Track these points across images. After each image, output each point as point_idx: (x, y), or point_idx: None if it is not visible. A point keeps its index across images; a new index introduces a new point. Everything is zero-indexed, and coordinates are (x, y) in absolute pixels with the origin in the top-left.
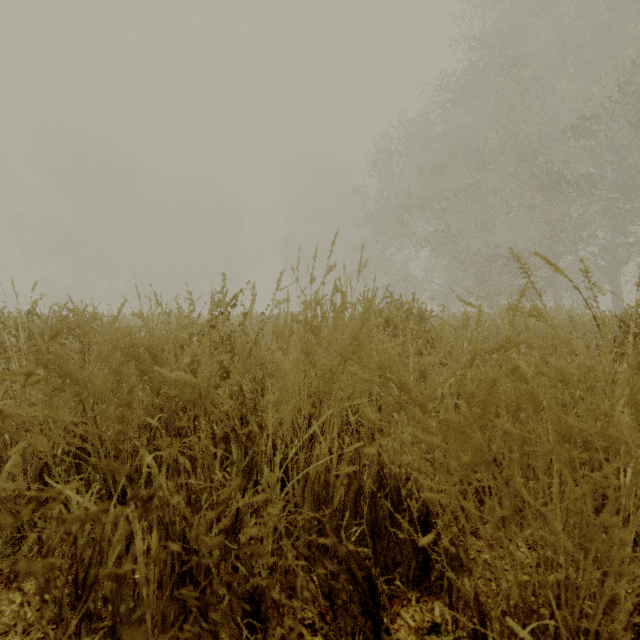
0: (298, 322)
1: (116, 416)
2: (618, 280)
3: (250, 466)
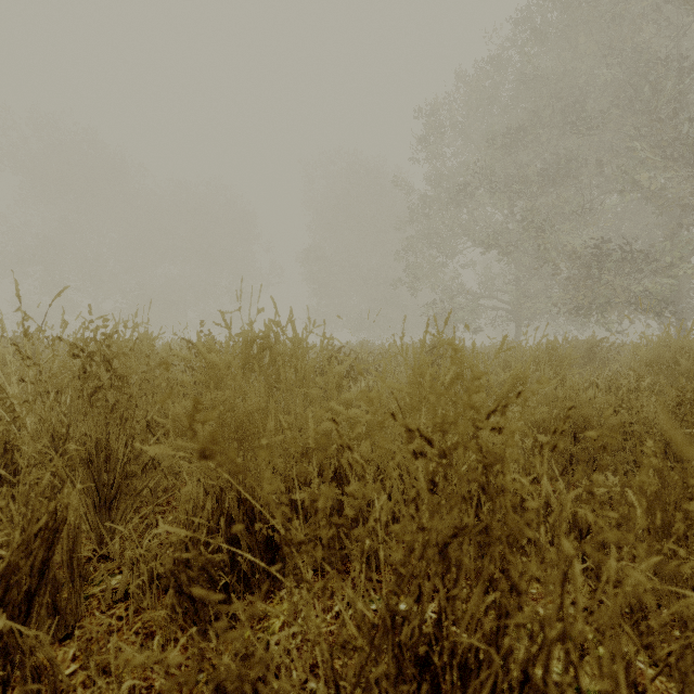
0: None
1: None
2: None
3: None
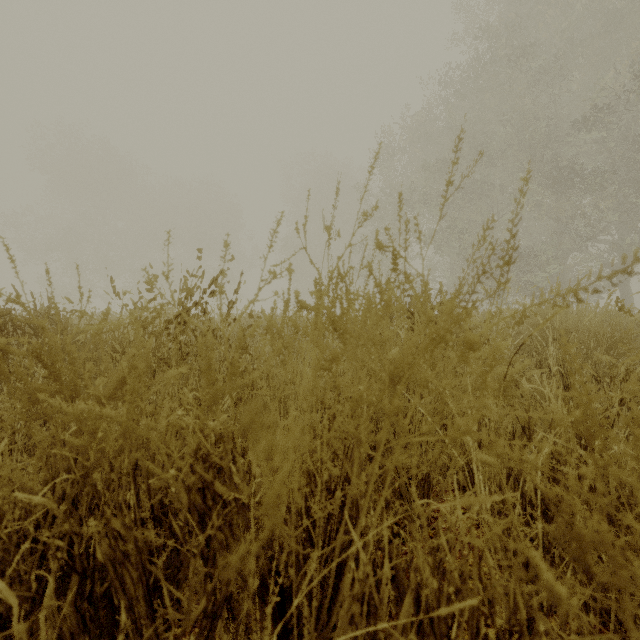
0: (308, 310)
1: (7, 468)
2: (628, 278)
3: (210, 613)
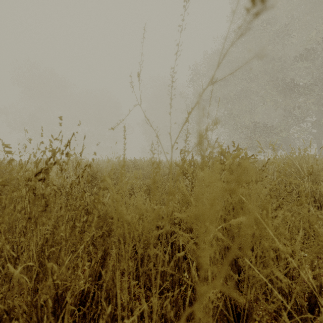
0: None
1: None
2: (321, 140)
3: None
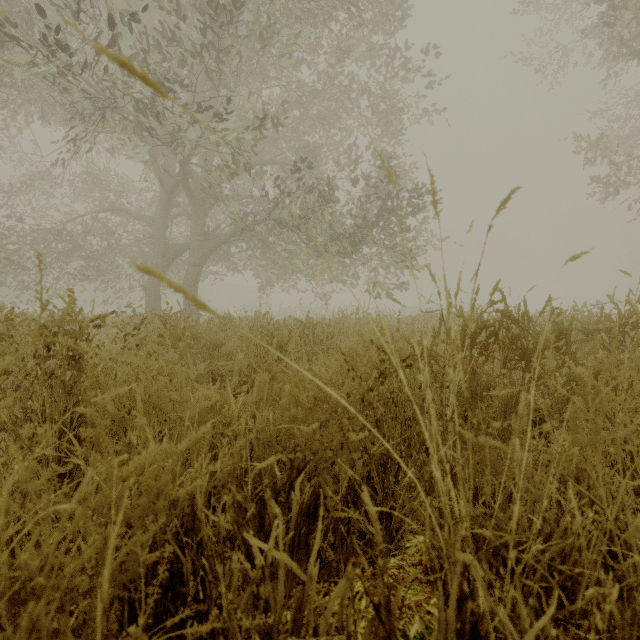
0: None
1: None
2: None
3: None
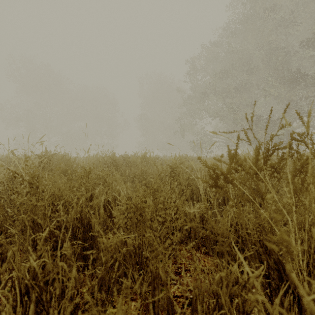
0: None
1: None
2: None
3: None
